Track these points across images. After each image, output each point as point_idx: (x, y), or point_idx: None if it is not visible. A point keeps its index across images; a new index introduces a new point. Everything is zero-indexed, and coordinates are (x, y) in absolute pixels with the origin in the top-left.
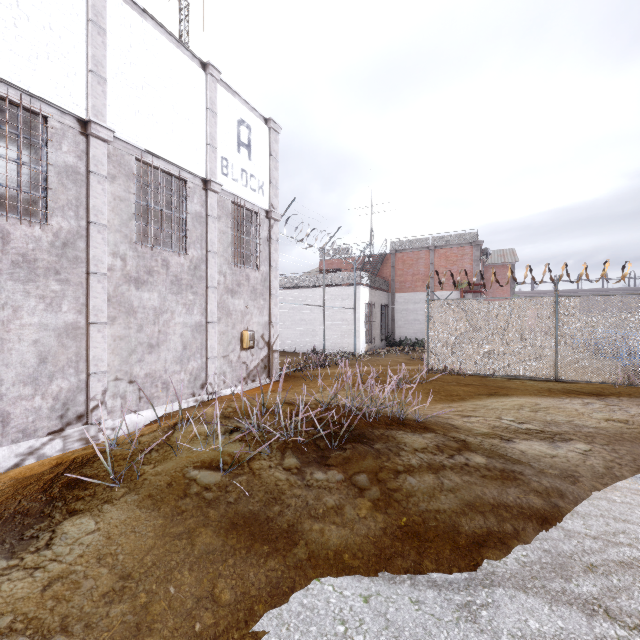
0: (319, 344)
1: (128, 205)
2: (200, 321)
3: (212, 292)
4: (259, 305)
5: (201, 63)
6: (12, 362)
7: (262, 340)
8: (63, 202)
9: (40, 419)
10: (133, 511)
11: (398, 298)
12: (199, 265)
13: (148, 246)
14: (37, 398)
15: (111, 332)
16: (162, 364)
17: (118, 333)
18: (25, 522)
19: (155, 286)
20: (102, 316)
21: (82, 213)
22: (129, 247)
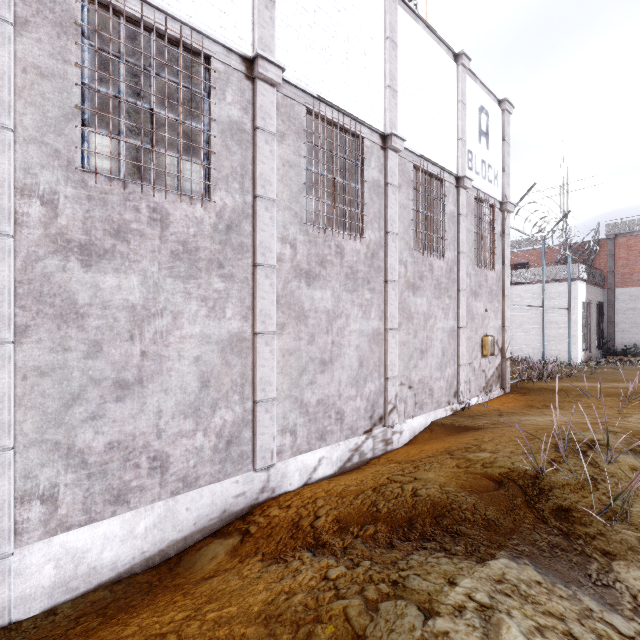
0: (515, 350)
1: (408, 212)
2: (453, 326)
3: (462, 295)
4: (494, 308)
5: (453, 55)
6: (345, 365)
7: (496, 346)
8: (371, 215)
9: (359, 418)
10: None
11: (619, 294)
12: (452, 267)
13: (420, 251)
14: (357, 399)
15: (398, 338)
16: (428, 370)
17: (402, 339)
18: (573, 561)
19: (424, 291)
20: (394, 322)
21: (381, 224)
22: (408, 253)
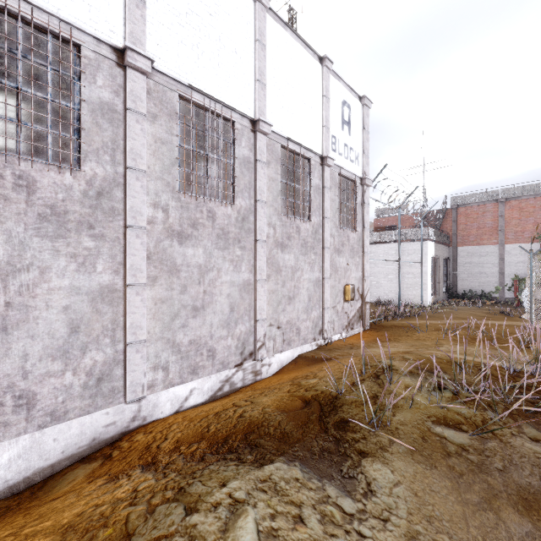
0: (383, 295)
1: (276, 184)
2: (318, 277)
3: (326, 252)
4: (355, 262)
5: (319, 58)
6: (217, 310)
7: (357, 293)
8: (242, 186)
9: (230, 354)
10: (413, 464)
11: (460, 251)
12: (318, 229)
13: (288, 216)
14: (229, 338)
15: (267, 287)
16: (296, 313)
17: (271, 288)
18: (334, 460)
19: (292, 249)
20: (263, 274)
21: (252, 193)
22: (277, 218)
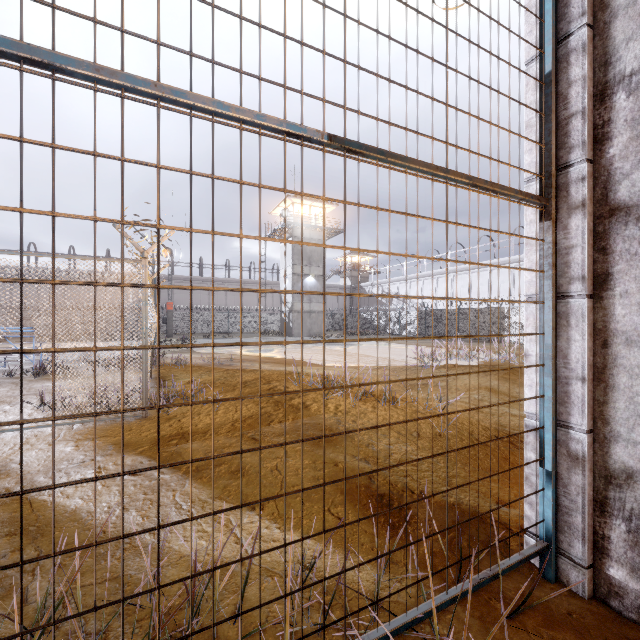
0: None
1: None
2: None
3: None
4: None
5: None
6: None
7: None
8: None
9: None
10: None
11: None
12: None
13: None
14: None
15: None
16: None
17: None
18: None
19: None
20: None
21: None
22: None
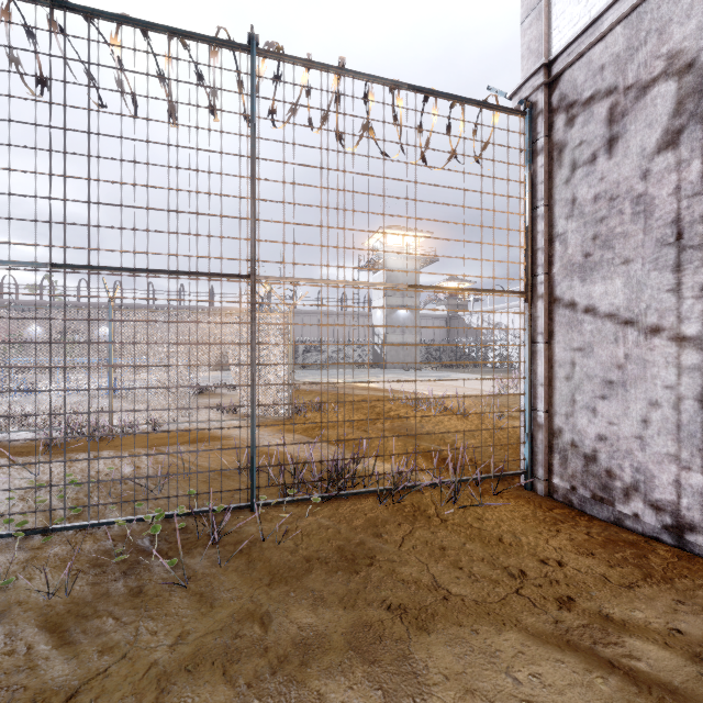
0: None
1: None
2: None
3: None
4: None
5: None
6: None
7: None
8: None
9: None
10: None
11: None
12: None
13: None
14: None
15: None
16: None
17: None
18: None
19: None
20: None
21: None
22: None
